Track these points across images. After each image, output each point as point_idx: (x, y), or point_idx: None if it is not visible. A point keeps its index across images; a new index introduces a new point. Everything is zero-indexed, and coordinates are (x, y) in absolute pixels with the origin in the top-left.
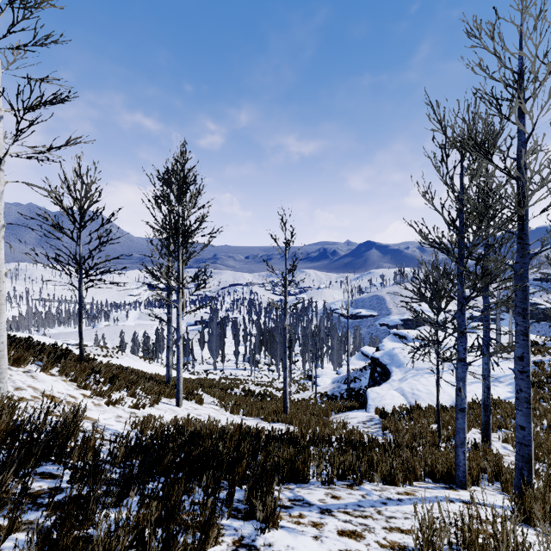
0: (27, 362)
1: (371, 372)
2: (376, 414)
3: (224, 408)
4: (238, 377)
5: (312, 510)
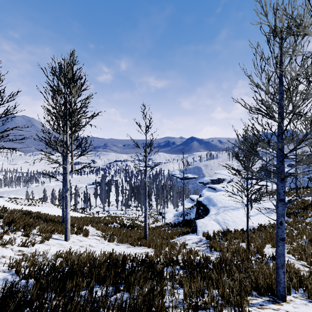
0: None
1: (197, 209)
2: (203, 236)
3: (104, 238)
4: (117, 215)
5: None
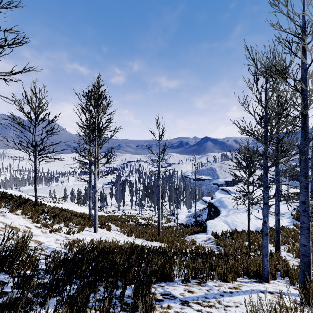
0: (0, 206)
1: (208, 211)
2: (212, 236)
3: (123, 233)
4: (132, 214)
5: (176, 302)
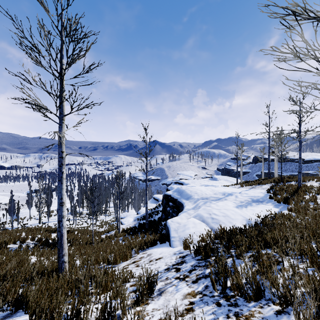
0: None
1: (163, 208)
2: (185, 249)
3: None
4: None
5: None
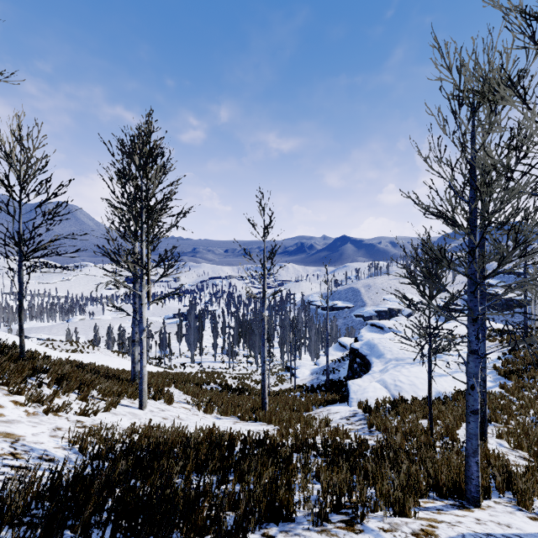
0: None
1: (350, 363)
2: (359, 408)
3: (197, 407)
4: (216, 370)
5: None
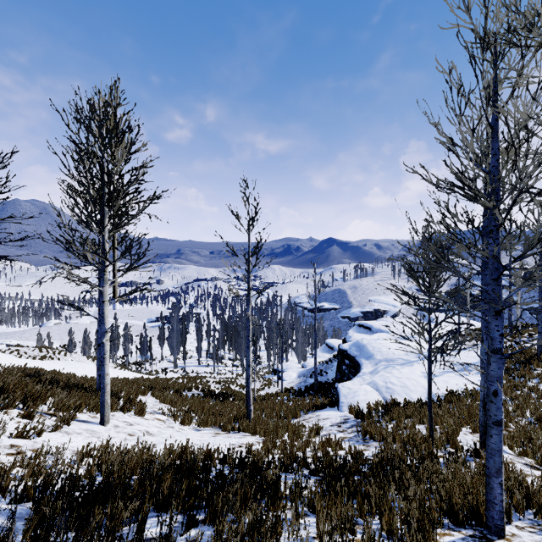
0: None
1: (338, 364)
2: (351, 413)
3: (173, 417)
4: (200, 374)
5: None
